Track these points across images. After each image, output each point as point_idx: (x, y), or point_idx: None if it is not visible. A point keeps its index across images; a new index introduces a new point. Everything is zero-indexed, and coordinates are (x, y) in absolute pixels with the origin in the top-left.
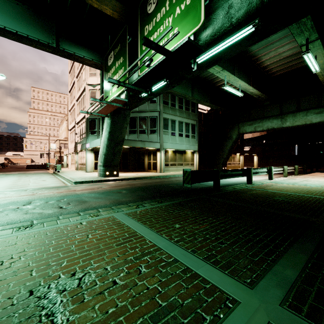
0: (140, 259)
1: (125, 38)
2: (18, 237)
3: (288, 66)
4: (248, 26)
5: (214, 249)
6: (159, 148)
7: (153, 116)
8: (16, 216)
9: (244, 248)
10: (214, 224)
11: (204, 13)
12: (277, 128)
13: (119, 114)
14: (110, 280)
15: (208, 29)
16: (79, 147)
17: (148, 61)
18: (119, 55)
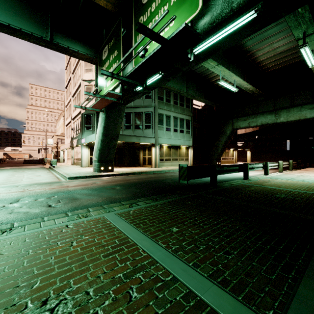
0: (131, 277)
1: (119, 30)
2: None
3: (282, 62)
4: (250, 11)
5: (220, 262)
6: (154, 143)
7: (148, 111)
8: None
9: (255, 260)
10: (216, 227)
11: None
12: (271, 123)
13: (114, 109)
14: (90, 312)
15: (206, 16)
16: (75, 142)
17: (142, 50)
18: (113, 49)
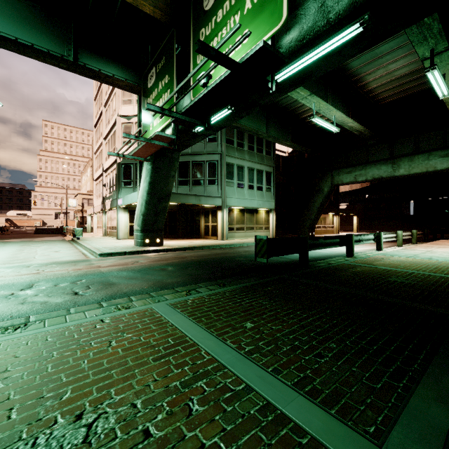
0: (191, 386)
1: (171, 47)
2: (2, 344)
3: (402, 90)
4: (353, 24)
5: (309, 367)
6: (220, 205)
7: (211, 160)
8: (7, 308)
9: (356, 365)
10: (305, 322)
11: (288, 6)
12: (386, 177)
13: (164, 157)
14: (139, 428)
15: (293, 31)
16: (108, 203)
17: (205, 77)
18: (163, 73)
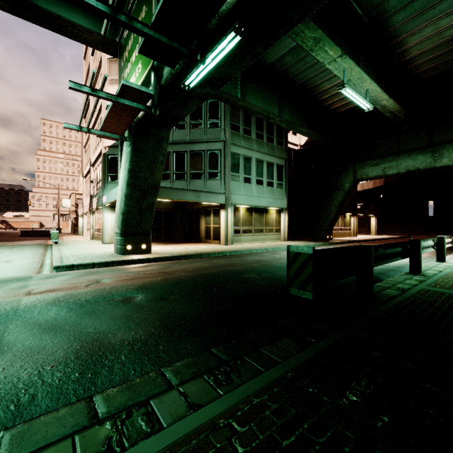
0: None
1: None
2: None
3: (449, 59)
4: None
5: None
6: (223, 203)
7: (213, 149)
8: None
9: None
10: None
11: None
12: (424, 169)
13: (147, 136)
14: None
15: None
16: (95, 202)
17: None
18: (139, 6)
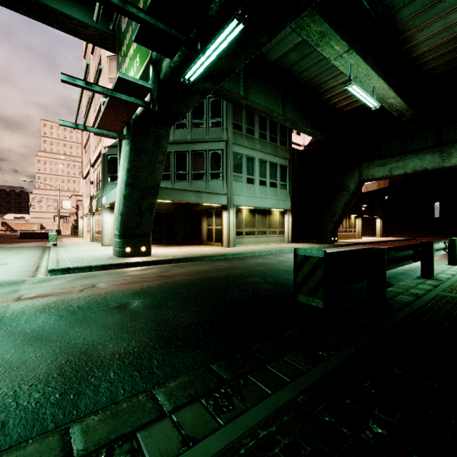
0: None
1: None
2: None
3: None
4: None
5: None
6: (226, 204)
7: (215, 149)
8: None
9: None
10: None
11: None
12: (432, 169)
13: (147, 134)
14: None
15: None
16: (94, 203)
17: None
18: None
